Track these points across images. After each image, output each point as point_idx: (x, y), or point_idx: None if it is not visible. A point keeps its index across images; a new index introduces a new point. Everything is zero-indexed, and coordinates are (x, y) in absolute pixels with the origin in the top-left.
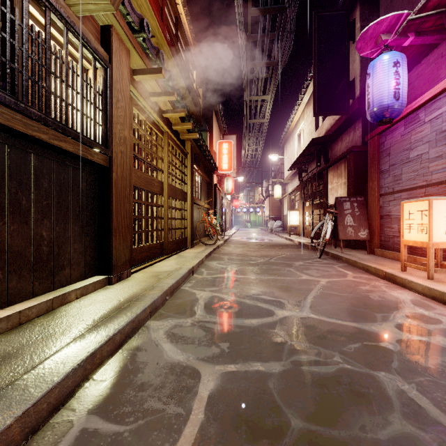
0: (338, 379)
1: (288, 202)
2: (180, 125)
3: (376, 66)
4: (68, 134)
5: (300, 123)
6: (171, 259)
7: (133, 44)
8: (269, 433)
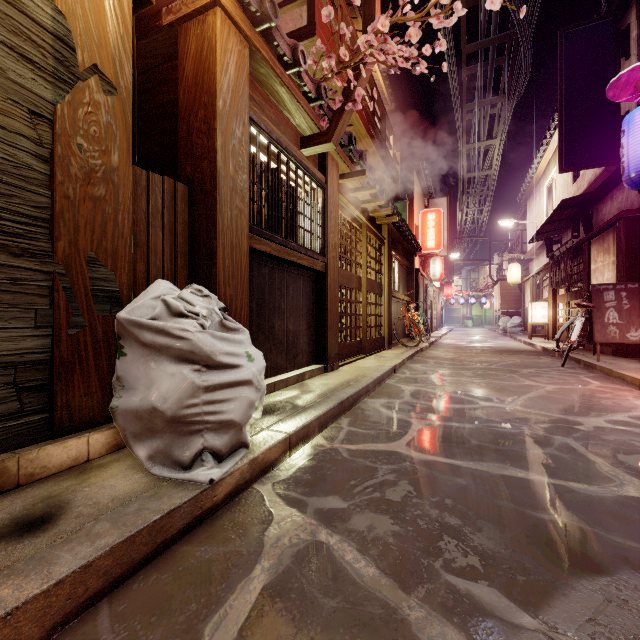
0: (517, 434)
1: (531, 288)
2: (378, 212)
3: (632, 122)
4: (306, 253)
5: (549, 170)
6: (369, 358)
7: (342, 158)
8: (456, 442)
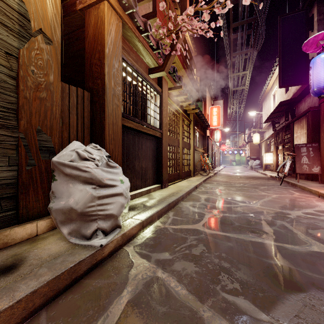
0: (258, 220)
1: (265, 146)
2: (188, 107)
3: (315, 62)
4: (151, 128)
5: (274, 87)
6: (184, 181)
7: (170, 79)
8: (227, 224)
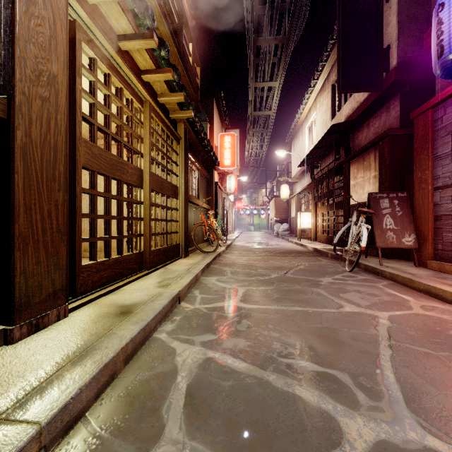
0: None
1: (296, 203)
2: (168, 96)
3: None
4: None
5: (311, 114)
6: (152, 276)
7: None
8: None
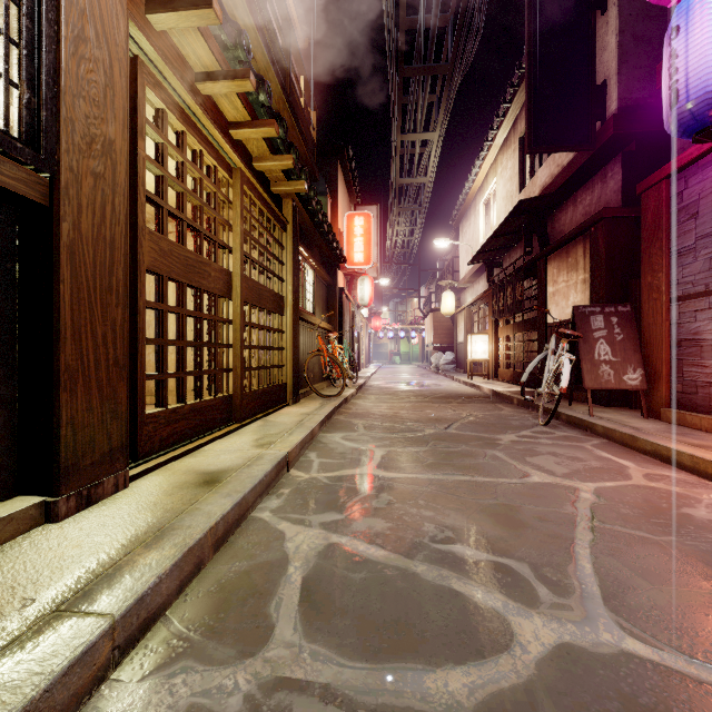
0: None
1: (466, 320)
2: (270, 161)
3: (697, 6)
4: None
5: (488, 183)
6: (245, 432)
7: None
8: None
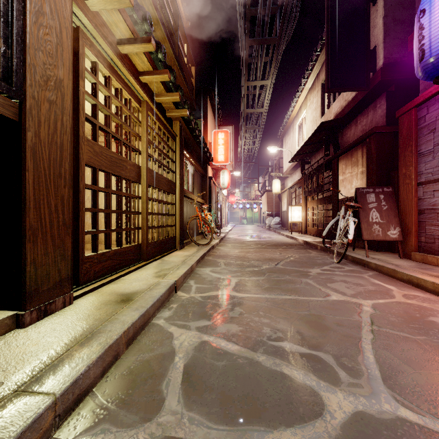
0: None
1: (287, 197)
2: (165, 96)
3: None
4: None
5: (301, 112)
6: (149, 267)
7: None
8: None
